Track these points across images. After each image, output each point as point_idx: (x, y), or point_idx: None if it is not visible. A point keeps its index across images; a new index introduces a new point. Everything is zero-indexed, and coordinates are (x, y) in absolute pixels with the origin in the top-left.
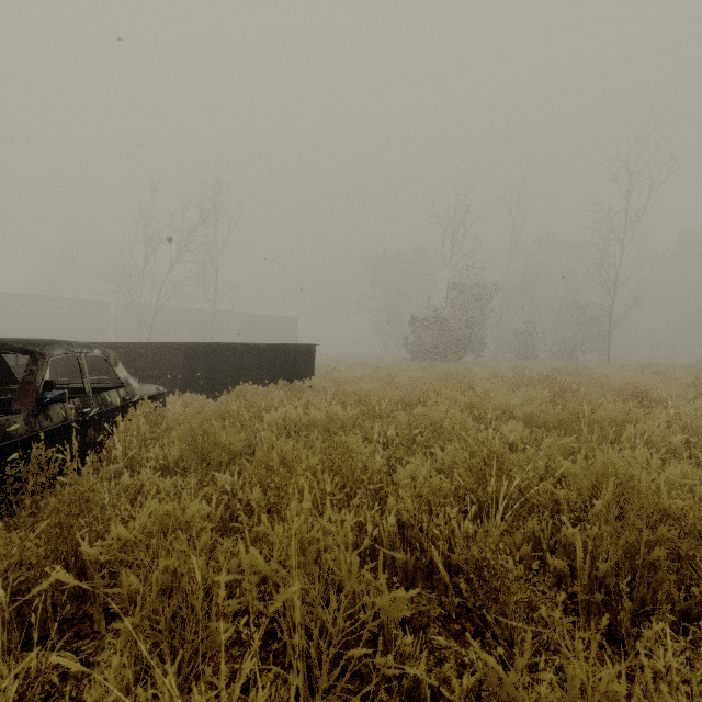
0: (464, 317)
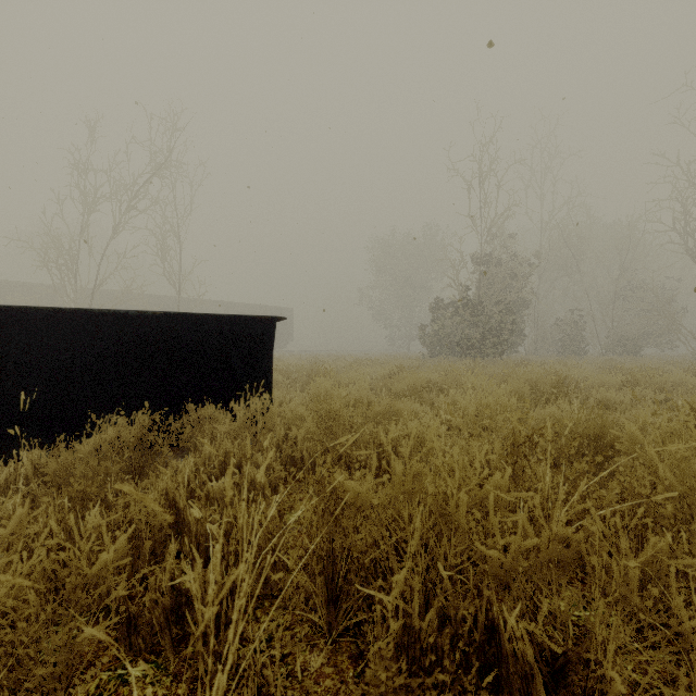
0: (508, 297)
